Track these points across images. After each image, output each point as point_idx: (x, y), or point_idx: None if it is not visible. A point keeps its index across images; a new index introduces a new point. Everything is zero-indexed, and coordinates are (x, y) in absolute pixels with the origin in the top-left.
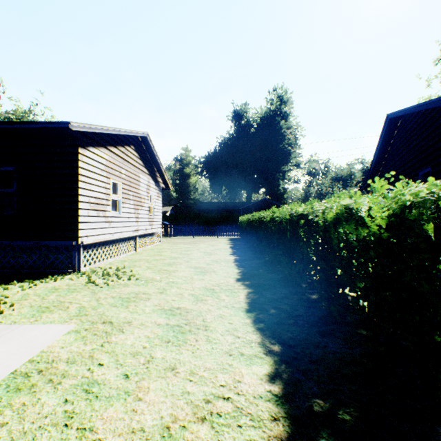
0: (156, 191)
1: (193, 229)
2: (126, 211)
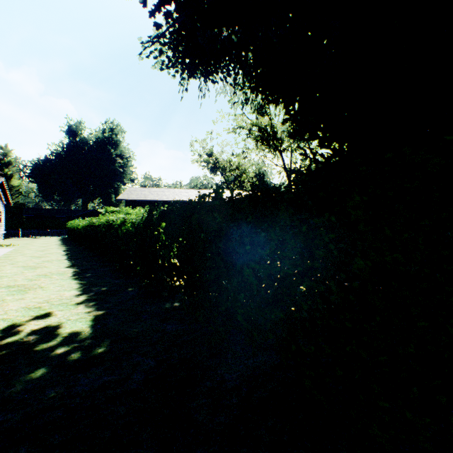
0: (3, 207)
1: (28, 232)
2: None
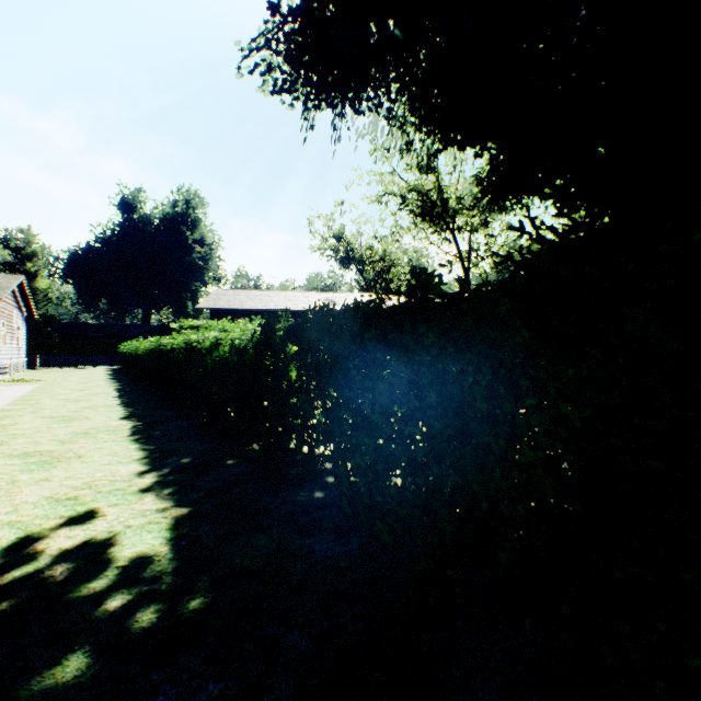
0: (23, 322)
1: (61, 359)
2: (8, 342)
